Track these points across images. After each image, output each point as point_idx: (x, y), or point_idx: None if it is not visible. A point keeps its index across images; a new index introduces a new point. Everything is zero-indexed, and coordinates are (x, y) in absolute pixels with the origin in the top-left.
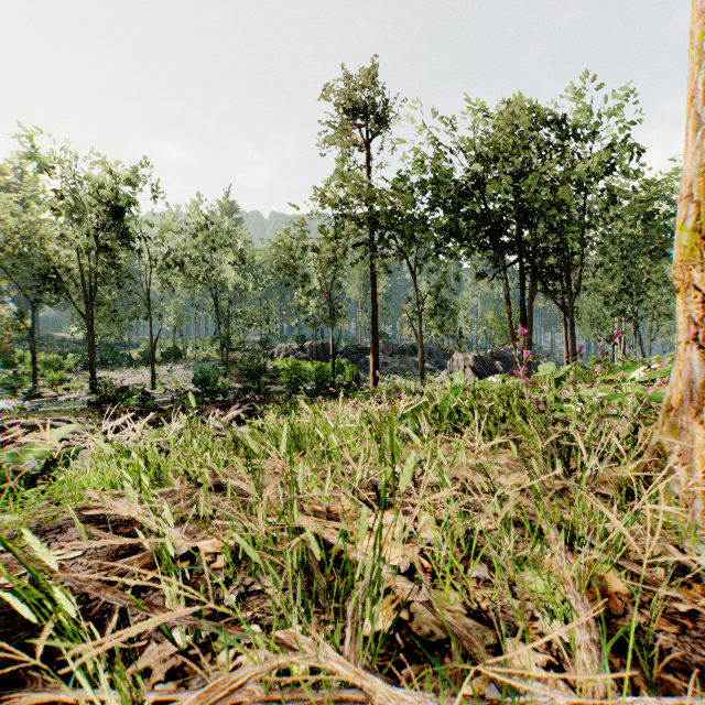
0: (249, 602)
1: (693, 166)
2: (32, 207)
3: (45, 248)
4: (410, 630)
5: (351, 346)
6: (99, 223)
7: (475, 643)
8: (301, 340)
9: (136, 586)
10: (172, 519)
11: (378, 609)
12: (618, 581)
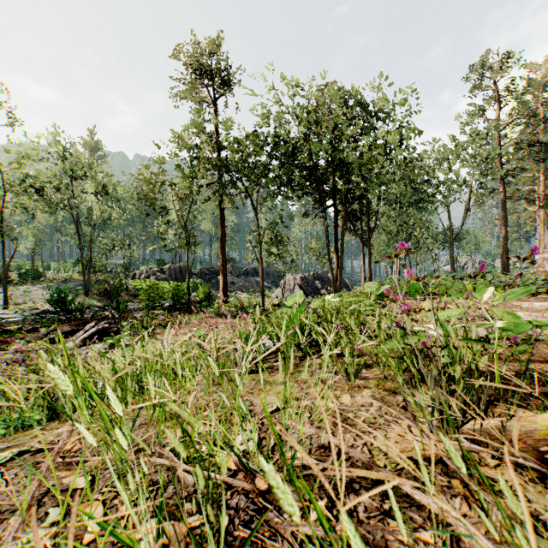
0: None
1: None
2: None
3: None
4: None
5: (205, 268)
6: None
7: None
8: (161, 264)
9: None
10: None
11: None
12: None
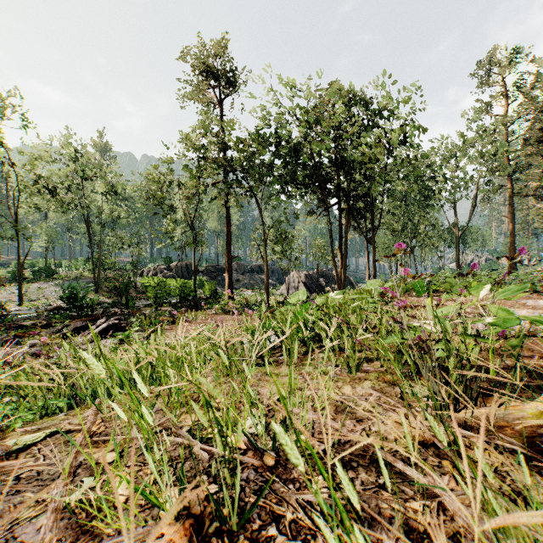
0: None
1: None
2: None
3: None
4: None
5: (211, 266)
6: None
7: None
8: (168, 261)
9: None
10: None
11: None
12: None
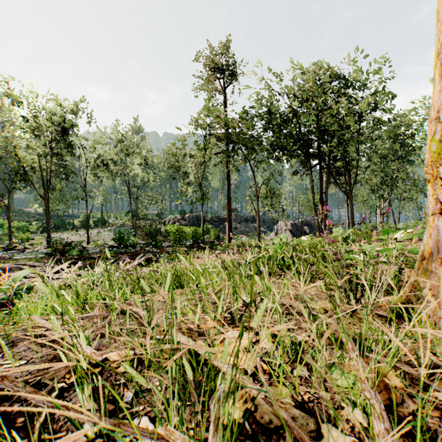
0: (142, 398)
1: (439, 99)
2: (8, 127)
3: (17, 153)
4: (255, 418)
5: (215, 217)
6: (53, 137)
7: (304, 437)
8: (183, 213)
9: (61, 388)
10: (86, 341)
11: (233, 410)
12: (396, 378)
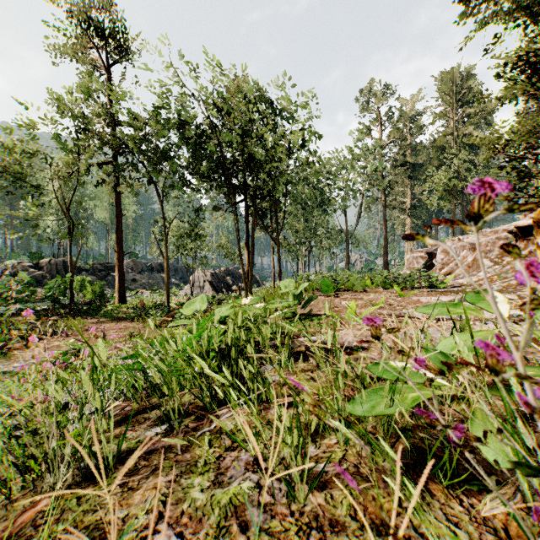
0: None
1: None
2: None
3: None
4: None
5: (99, 264)
6: None
7: None
8: (37, 257)
9: None
10: None
11: None
12: None
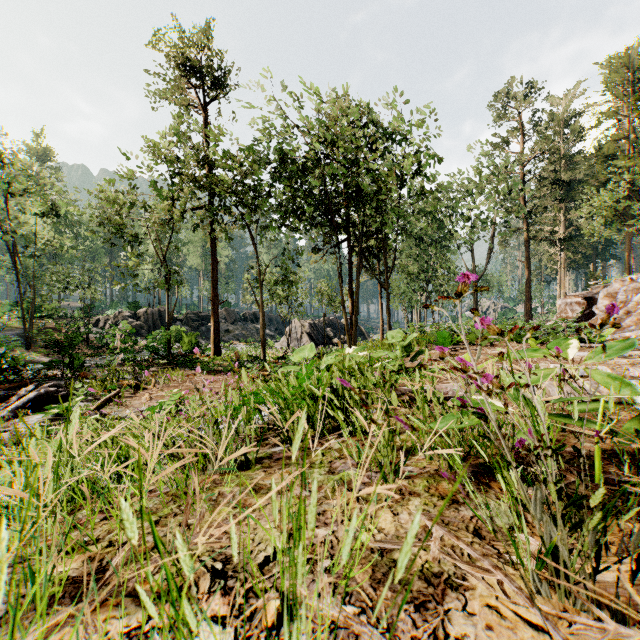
0: None
1: None
2: None
3: None
4: None
5: (192, 313)
6: None
7: None
8: (134, 307)
9: None
10: None
11: None
12: None
